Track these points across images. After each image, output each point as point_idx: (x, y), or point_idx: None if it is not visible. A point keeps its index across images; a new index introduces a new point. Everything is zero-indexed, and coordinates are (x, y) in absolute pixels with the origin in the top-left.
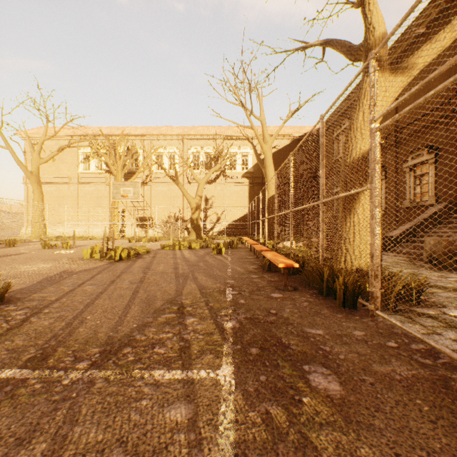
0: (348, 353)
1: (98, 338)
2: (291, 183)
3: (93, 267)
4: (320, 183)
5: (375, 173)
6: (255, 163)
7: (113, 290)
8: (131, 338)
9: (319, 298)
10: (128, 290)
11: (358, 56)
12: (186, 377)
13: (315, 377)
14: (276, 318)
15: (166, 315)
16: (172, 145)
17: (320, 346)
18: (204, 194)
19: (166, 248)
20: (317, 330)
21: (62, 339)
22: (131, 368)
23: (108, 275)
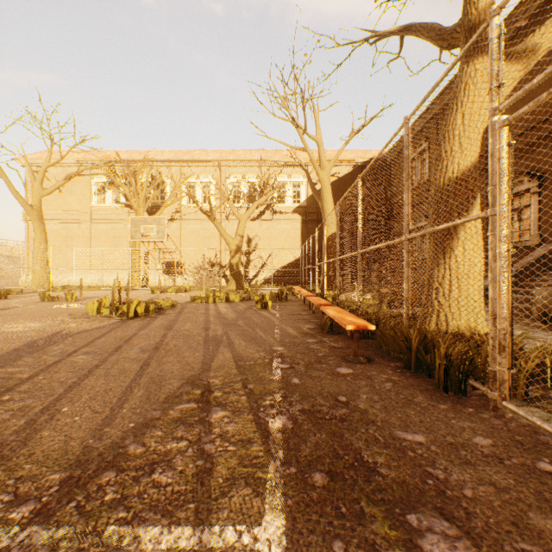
0: (477, 485)
1: (66, 450)
2: (359, 216)
3: (97, 327)
4: (404, 213)
5: (501, 191)
6: (309, 195)
7: (114, 363)
8: (119, 452)
9: (406, 376)
10: (135, 363)
11: (453, 41)
12: (199, 545)
13: (433, 544)
14: (349, 412)
15: (182, 405)
16: (207, 173)
17: (426, 469)
18: (246, 234)
19: (197, 300)
20: (415, 435)
21: (8, 453)
22: (105, 520)
23: (114, 339)
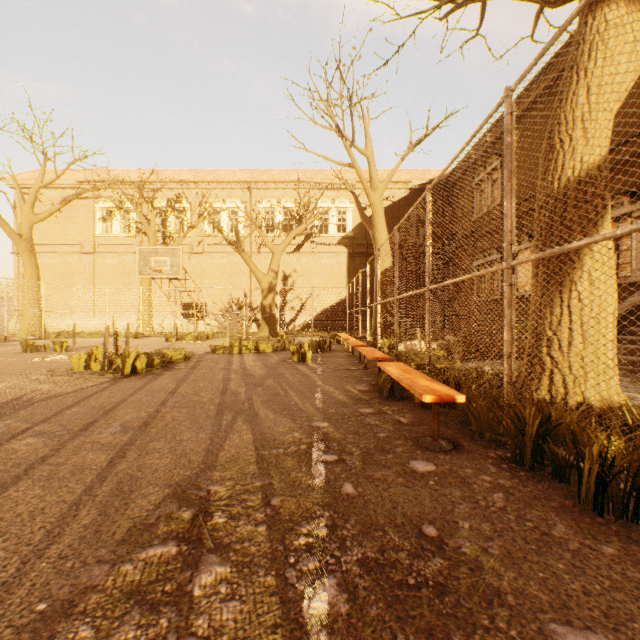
0: None
1: None
2: (429, 240)
3: (77, 389)
4: (506, 228)
5: None
6: (356, 223)
7: (73, 452)
8: None
9: (521, 477)
10: (103, 452)
11: None
12: None
13: None
14: (447, 565)
15: (151, 549)
16: (234, 196)
17: None
18: (282, 269)
19: (219, 351)
20: (592, 638)
21: None
22: None
23: (90, 409)
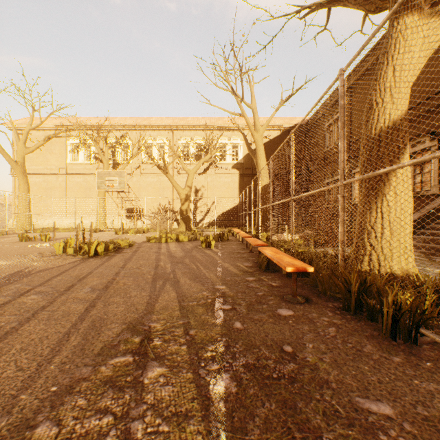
0: None
1: None
2: (292, 167)
3: (59, 265)
4: (340, 160)
5: None
6: (245, 154)
7: (62, 304)
8: (23, 436)
9: (347, 319)
10: (81, 304)
11: (381, 3)
12: None
13: None
14: (297, 367)
15: (116, 358)
16: (162, 135)
17: None
18: (194, 185)
19: (152, 240)
20: (380, 405)
21: None
22: None
23: (69, 278)
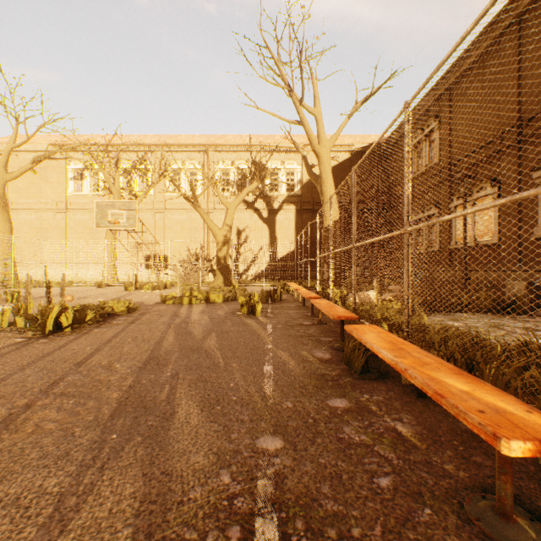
0: None
1: None
2: (407, 170)
3: None
4: None
5: None
6: (303, 183)
7: None
8: None
9: None
10: None
11: None
12: None
13: None
14: None
15: None
16: (193, 159)
17: None
18: (236, 225)
19: (169, 301)
20: None
21: None
22: None
23: None
